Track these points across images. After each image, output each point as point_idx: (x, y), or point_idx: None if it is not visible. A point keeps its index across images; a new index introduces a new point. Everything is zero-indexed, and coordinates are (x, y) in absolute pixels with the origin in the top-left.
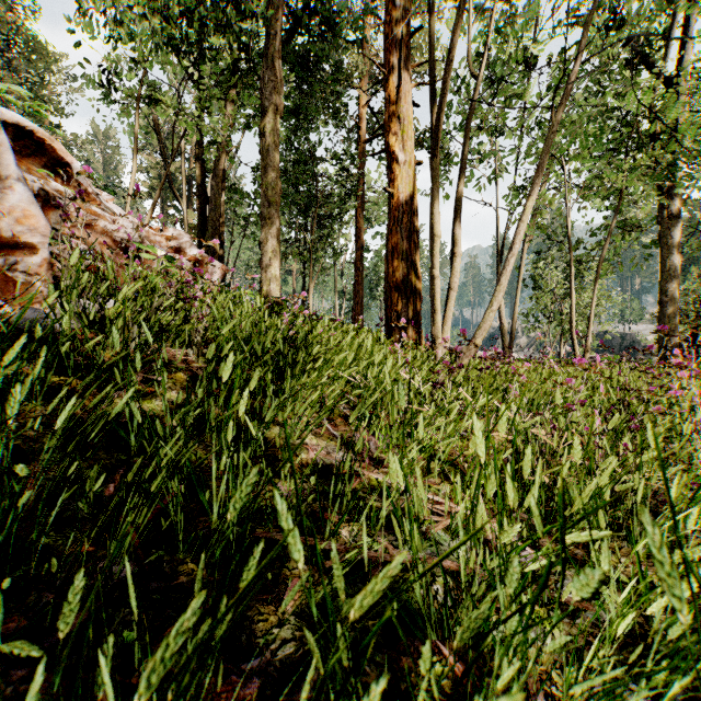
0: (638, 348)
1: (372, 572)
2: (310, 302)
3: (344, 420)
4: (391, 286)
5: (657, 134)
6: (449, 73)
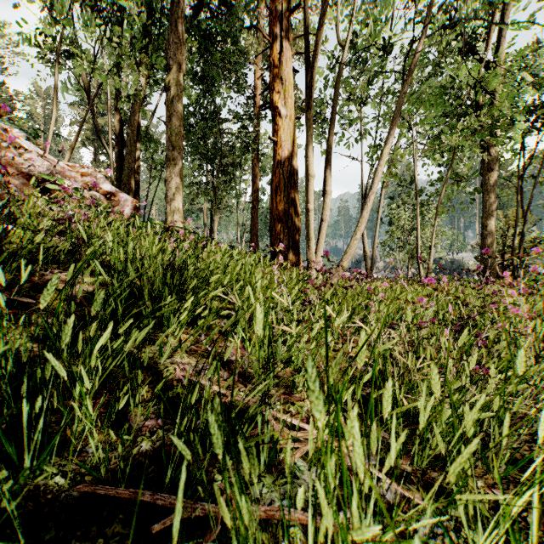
0: (473, 270)
1: (208, 535)
2: (215, 233)
3: (222, 335)
4: (275, 218)
5: (481, 105)
6: (320, 37)
